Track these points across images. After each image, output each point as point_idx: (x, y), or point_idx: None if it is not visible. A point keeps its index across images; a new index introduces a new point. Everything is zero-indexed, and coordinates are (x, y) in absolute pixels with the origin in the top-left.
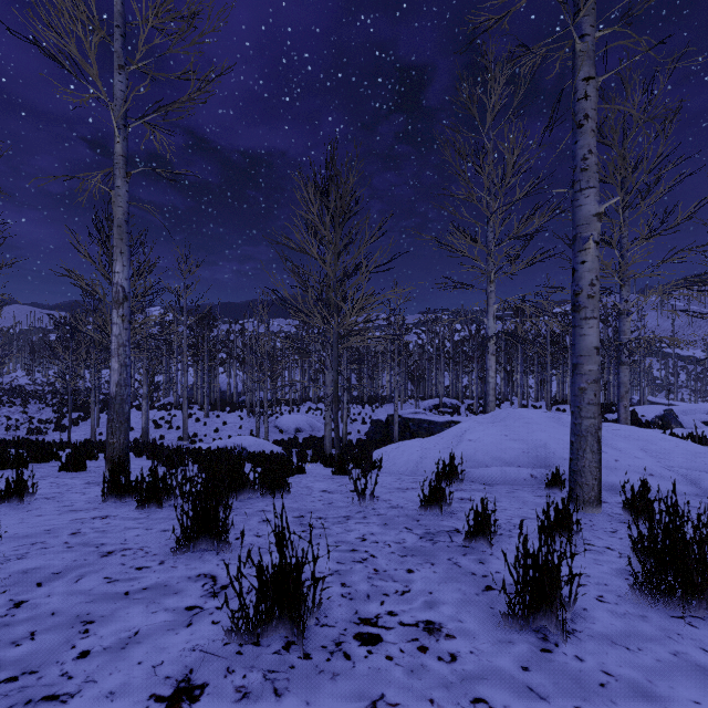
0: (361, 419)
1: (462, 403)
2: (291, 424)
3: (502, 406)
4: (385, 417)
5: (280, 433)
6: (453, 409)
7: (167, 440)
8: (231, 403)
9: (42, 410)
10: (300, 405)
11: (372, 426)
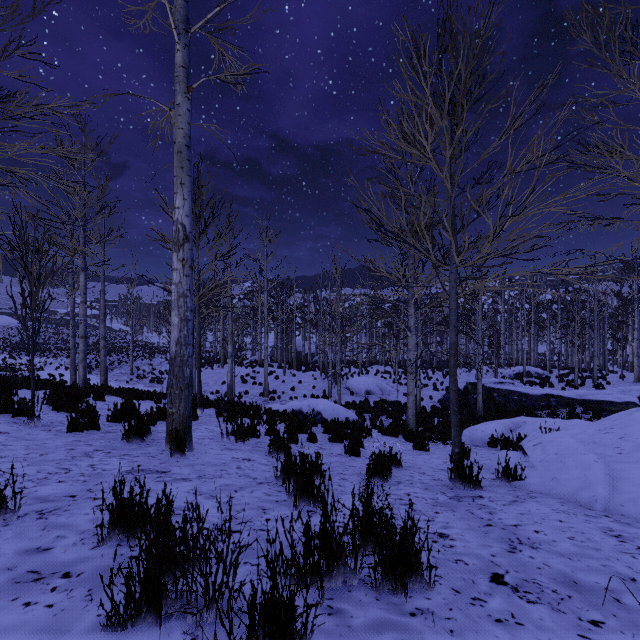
0: (431, 385)
1: (551, 372)
2: (361, 386)
3: (608, 379)
4: (463, 385)
5: (351, 394)
6: (540, 380)
7: (251, 395)
8: (306, 362)
9: (162, 363)
10: (368, 367)
11: (447, 394)
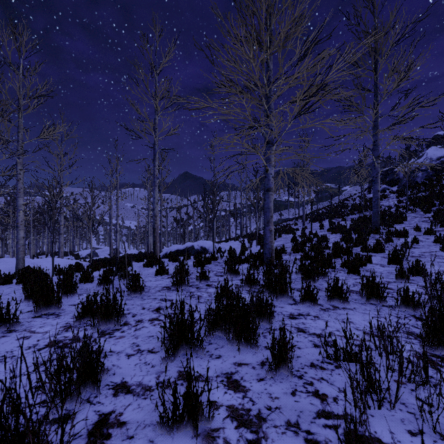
0: None
1: None
2: None
3: None
4: None
5: None
6: None
7: None
8: None
9: None
10: None
11: None
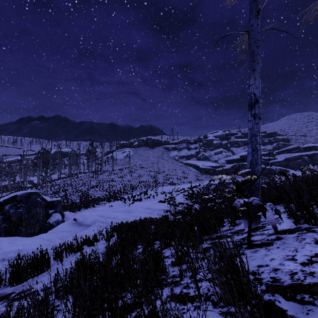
0: None
1: None
2: None
3: None
4: None
5: None
6: None
7: None
8: None
9: None
10: None
11: None
